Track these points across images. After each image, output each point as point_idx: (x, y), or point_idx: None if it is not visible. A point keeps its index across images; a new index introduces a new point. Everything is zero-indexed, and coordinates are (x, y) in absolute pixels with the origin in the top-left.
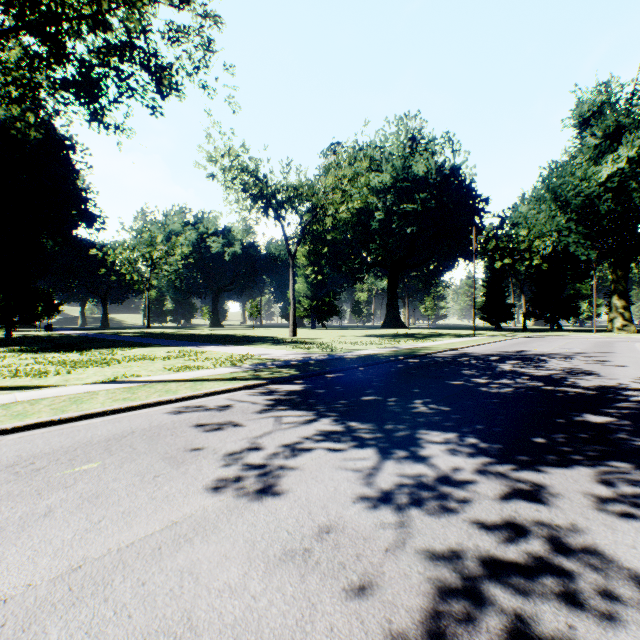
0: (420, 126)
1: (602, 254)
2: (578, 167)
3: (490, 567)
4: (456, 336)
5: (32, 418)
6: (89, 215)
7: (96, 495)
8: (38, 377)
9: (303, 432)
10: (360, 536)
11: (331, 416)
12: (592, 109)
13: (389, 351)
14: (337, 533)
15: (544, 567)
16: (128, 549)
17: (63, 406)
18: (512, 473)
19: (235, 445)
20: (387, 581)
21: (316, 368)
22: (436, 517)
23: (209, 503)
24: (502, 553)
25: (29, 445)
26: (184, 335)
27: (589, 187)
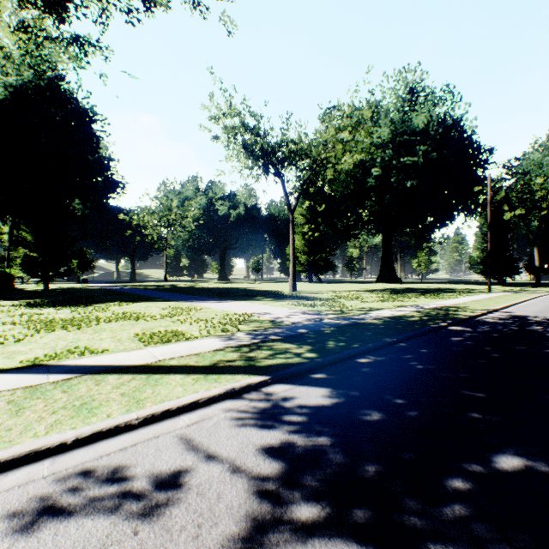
0: (420, 78)
1: None
2: None
3: None
4: (467, 291)
5: None
6: (112, 181)
7: None
8: None
9: None
10: None
11: None
12: None
13: (415, 312)
14: None
15: None
16: None
17: None
18: None
19: None
20: None
21: (338, 344)
22: None
23: None
24: None
25: None
26: (191, 288)
27: None
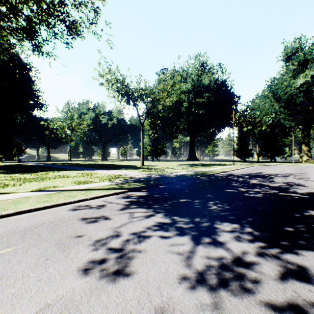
0: (206, 60)
1: (297, 124)
2: (285, 80)
3: None
4: (224, 165)
5: None
6: (39, 104)
7: (0, 277)
8: (2, 187)
9: (145, 223)
10: None
11: (162, 212)
12: (292, 51)
13: (192, 173)
14: None
15: None
16: None
17: (6, 206)
18: (281, 256)
19: (103, 233)
20: None
21: (154, 182)
22: (240, 298)
23: (77, 284)
24: None
25: None
26: (87, 164)
27: (291, 90)
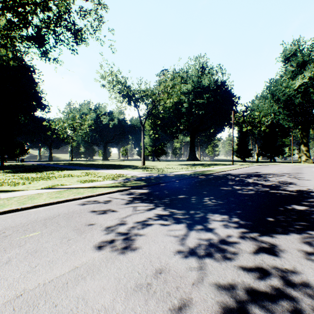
0: (206, 61)
1: (296, 124)
2: (284, 81)
3: (251, 294)
4: (224, 165)
5: (7, 207)
6: (42, 105)
7: (35, 251)
8: (14, 185)
9: (147, 215)
10: (178, 275)
11: (162, 206)
12: (291, 53)
13: (191, 172)
14: (165, 273)
15: (281, 294)
16: (49, 284)
17: (24, 201)
18: (258, 238)
19: (112, 222)
20: (194, 304)
21: (154, 181)
22: (219, 264)
23: (96, 255)
24: (257, 286)
25: (4, 222)
26: (89, 164)
27: (289, 91)
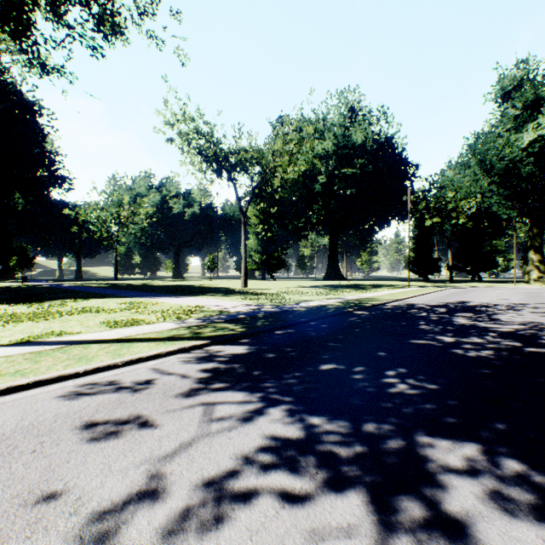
0: (359, 99)
1: (522, 213)
2: (501, 135)
3: None
4: (392, 287)
5: None
6: (58, 176)
7: None
8: None
9: (241, 443)
10: None
11: (283, 403)
12: (513, 83)
13: (336, 302)
14: None
15: None
16: None
17: None
18: None
19: (121, 483)
20: None
21: (264, 323)
22: None
23: None
24: None
25: None
26: (145, 286)
27: (512, 152)
